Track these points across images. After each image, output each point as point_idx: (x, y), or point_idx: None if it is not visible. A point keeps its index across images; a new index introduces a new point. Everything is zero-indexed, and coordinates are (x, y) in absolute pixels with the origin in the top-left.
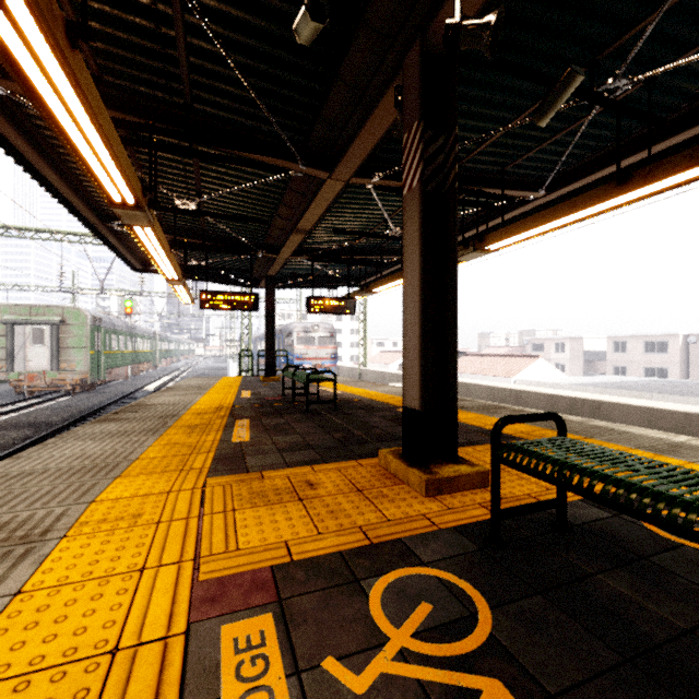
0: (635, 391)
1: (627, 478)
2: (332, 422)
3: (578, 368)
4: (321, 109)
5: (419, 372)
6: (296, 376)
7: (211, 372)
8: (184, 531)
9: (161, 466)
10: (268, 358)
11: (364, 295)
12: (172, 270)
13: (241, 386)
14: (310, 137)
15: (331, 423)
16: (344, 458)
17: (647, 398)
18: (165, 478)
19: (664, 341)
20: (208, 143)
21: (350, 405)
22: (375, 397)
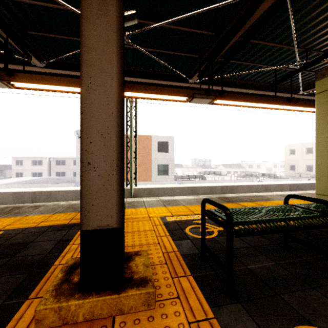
0: (40, 184)
1: (281, 217)
2: None
3: None
4: None
5: (120, 187)
6: None
7: None
8: None
9: None
10: None
11: None
12: None
13: None
14: None
15: None
16: None
17: (45, 186)
18: None
19: (41, 160)
20: None
21: None
22: None
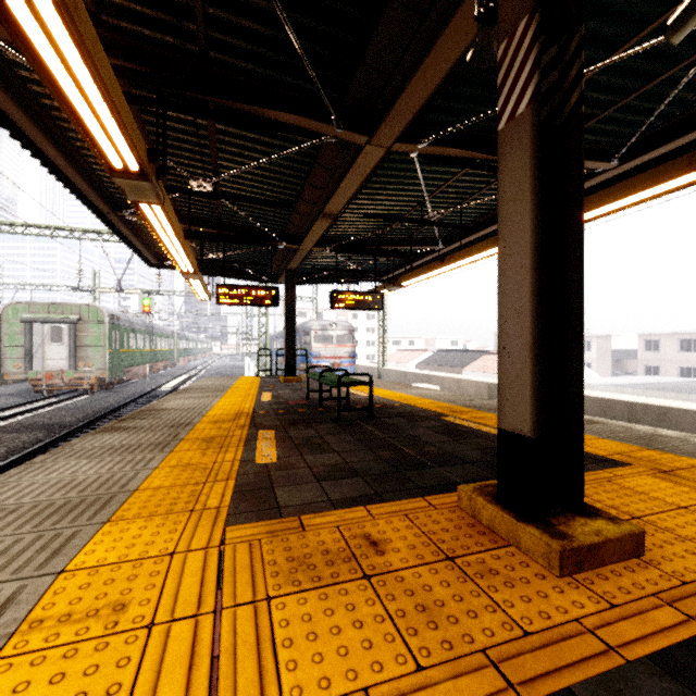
0: (681, 393)
1: None
2: (372, 434)
3: (605, 367)
4: (366, 48)
5: (533, 382)
6: (324, 378)
7: (228, 371)
8: (189, 650)
9: (165, 503)
10: (288, 357)
11: (391, 289)
12: (186, 261)
13: (261, 387)
14: (348, 90)
15: (371, 436)
16: (405, 492)
17: (695, 400)
18: (169, 526)
19: None
20: (226, 97)
21: (385, 412)
22: (410, 401)
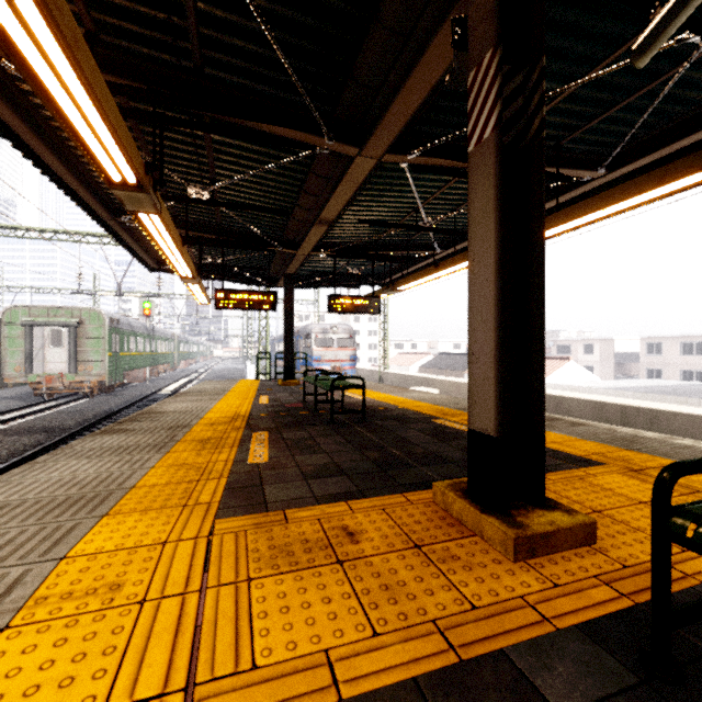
0: (680, 396)
1: None
2: (363, 436)
3: (608, 371)
4: (353, 66)
5: (496, 385)
6: (319, 381)
7: (229, 374)
8: (176, 620)
9: (160, 499)
10: (286, 361)
11: (389, 293)
12: (185, 266)
13: (259, 390)
14: (338, 104)
15: (361, 437)
16: (386, 489)
17: (694, 404)
18: (163, 519)
19: None
20: (220, 112)
21: (379, 415)
22: (404, 404)
